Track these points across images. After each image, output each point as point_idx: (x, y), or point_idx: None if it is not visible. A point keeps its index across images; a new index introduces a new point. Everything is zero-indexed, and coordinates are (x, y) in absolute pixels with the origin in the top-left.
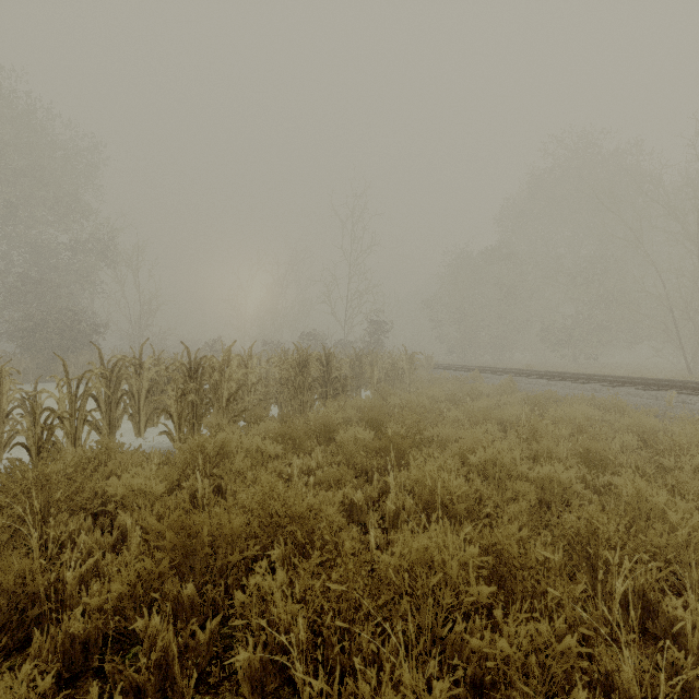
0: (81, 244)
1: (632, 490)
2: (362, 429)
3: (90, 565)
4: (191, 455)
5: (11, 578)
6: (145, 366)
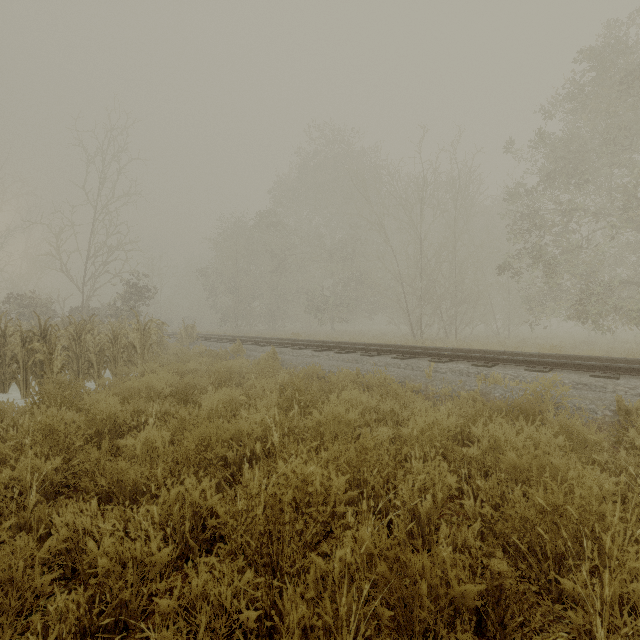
0: None
1: None
2: None
3: None
4: None
5: None
6: None
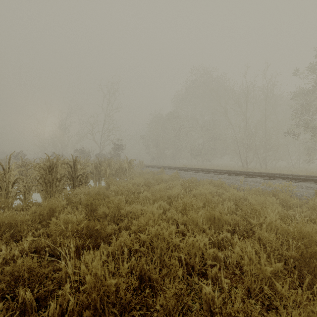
0: None
1: (247, 259)
2: (72, 215)
3: None
4: None
5: None
6: None
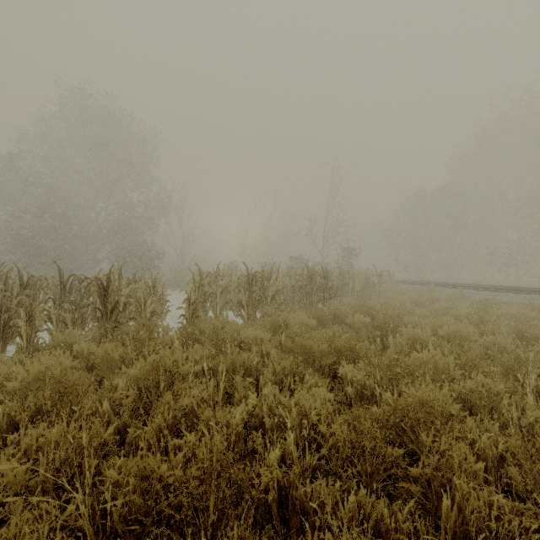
0: (149, 200)
1: None
2: (363, 315)
3: (256, 362)
4: (271, 324)
5: (240, 358)
6: (219, 277)
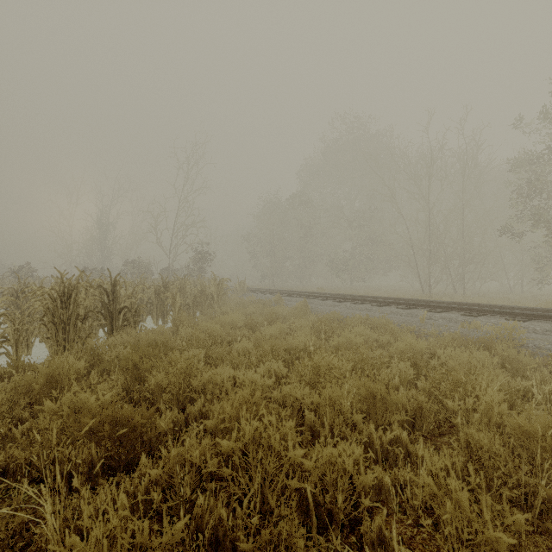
0: None
1: (452, 509)
2: (88, 393)
3: None
4: None
5: None
6: None
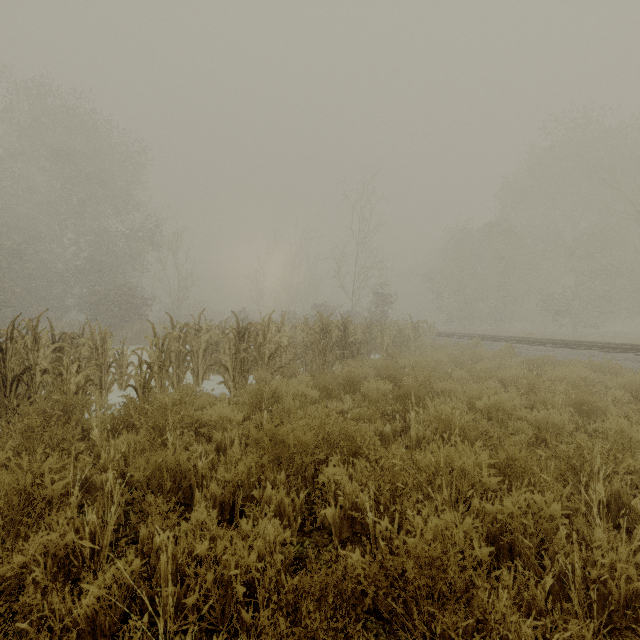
0: (133, 231)
1: (616, 428)
2: (382, 382)
3: (208, 461)
4: (254, 397)
5: (172, 460)
6: (202, 331)
